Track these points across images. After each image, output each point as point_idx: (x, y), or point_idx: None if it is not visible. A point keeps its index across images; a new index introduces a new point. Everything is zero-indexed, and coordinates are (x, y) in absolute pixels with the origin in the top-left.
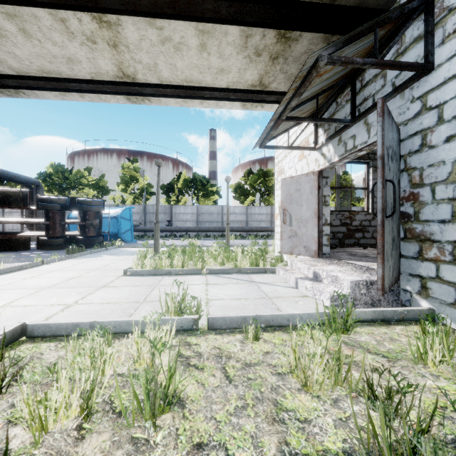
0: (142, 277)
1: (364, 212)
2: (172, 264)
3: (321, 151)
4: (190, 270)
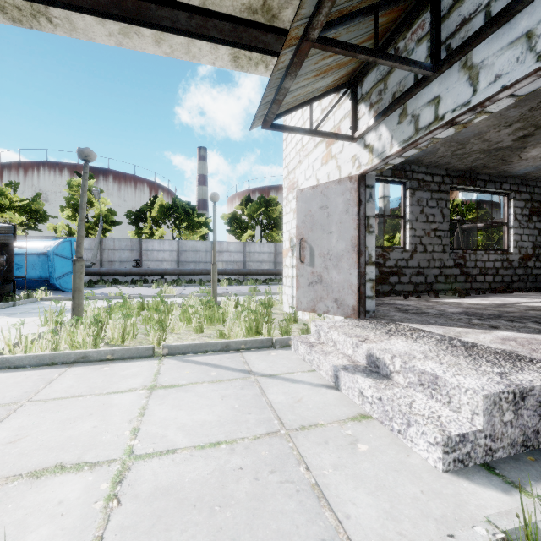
0: (14, 373)
1: (400, 249)
2: (98, 338)
3: (364, 141)
4: (130, 350)
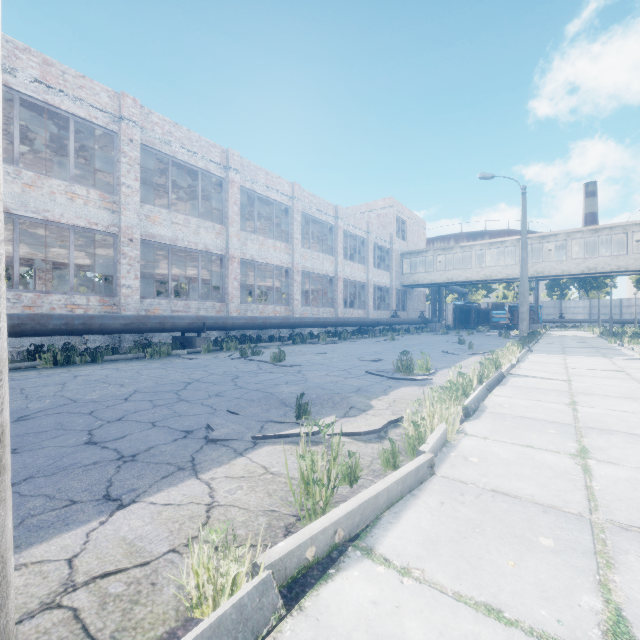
0: None
1: None
2: None
3: None
4: None
